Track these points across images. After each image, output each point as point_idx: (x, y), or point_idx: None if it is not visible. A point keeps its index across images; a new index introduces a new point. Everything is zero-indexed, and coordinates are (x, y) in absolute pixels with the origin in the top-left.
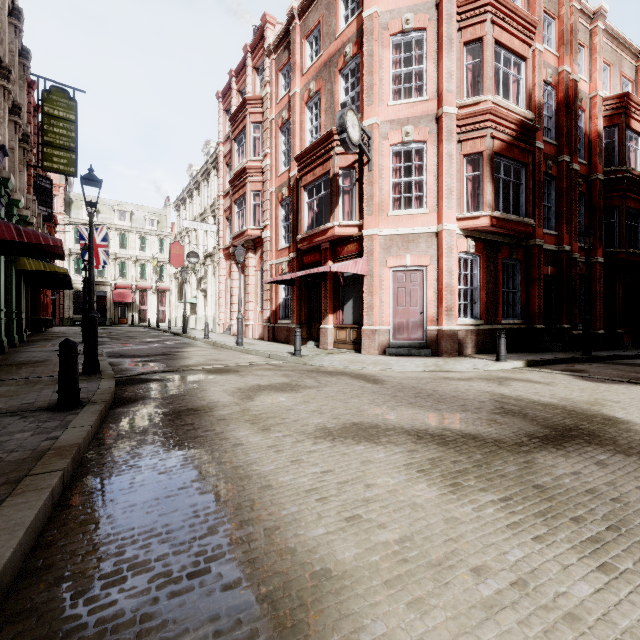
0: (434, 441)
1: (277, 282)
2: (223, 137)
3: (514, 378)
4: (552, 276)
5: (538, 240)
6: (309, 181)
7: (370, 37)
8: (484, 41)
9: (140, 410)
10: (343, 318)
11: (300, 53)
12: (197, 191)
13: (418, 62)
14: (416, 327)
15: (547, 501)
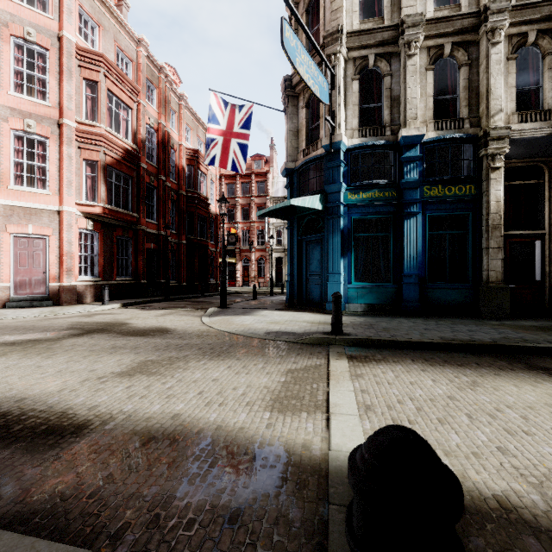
0: (6, 345)
1: None
2: None
3: (103, 313)
4: (155, 250)
5: (143, 226)
6: None
7: None
8: (99, 85)
9: None
10: None
11: None
12: None
13: (42, 71)
14: (39, 284)
15: (48, 350)
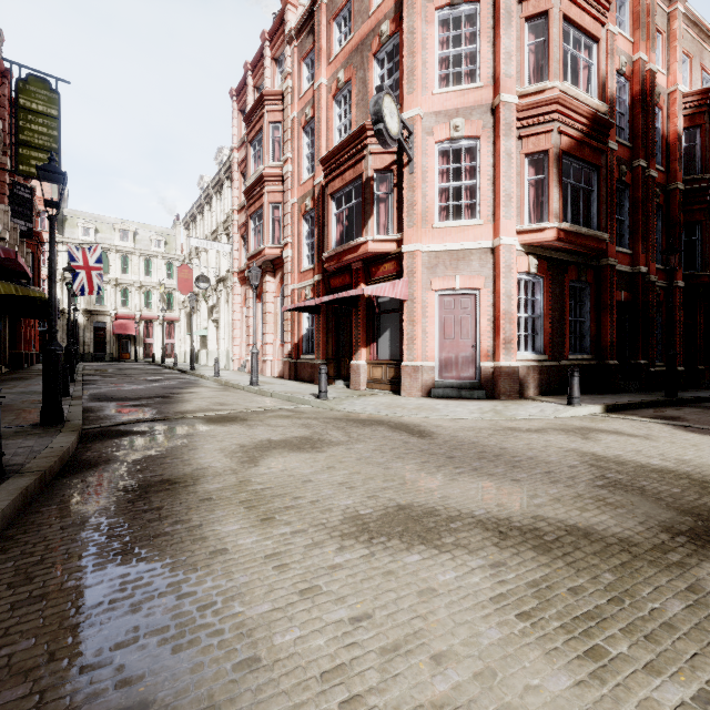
0: (527, 542)
1: (299, 309)
2: (237, 142)
3: (598, 429)
4: (626, 303)
5: (611, 259)
6: (337, 188)
7: (411, 10)
8: (550, 15)
9: (93, 482)
10: (378, 352)
11: (327, 37)
12: (208, 206)
13: (469, 42)
14: (467, 363)
15: None
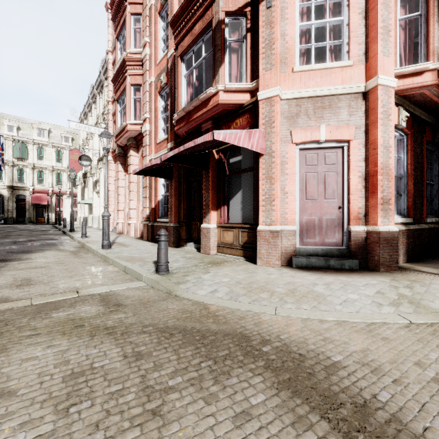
0: None
1: (151, 174)
2: (111, 45)
3: None
4: None
5: None
6: (186, 45)
7: None
8: None
9: None
10: (229, 215)
11: None
12: (95, 104)
13: None
14: (332, 227)
15: None
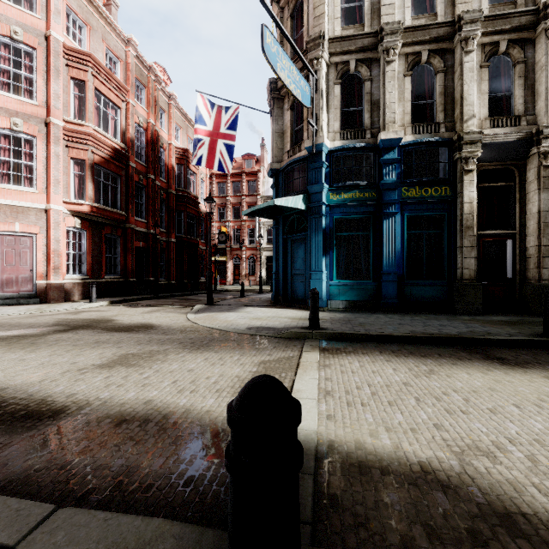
0: None
1: None
2: None
3: (90, 310)
4: (144, 248)
5: (132, 225)
6: None
7: None
8: (87, 85)
9: None
10: None
11: None
12: None
13: (29, 69)
14: (26, 281)
15: (32, 345)
